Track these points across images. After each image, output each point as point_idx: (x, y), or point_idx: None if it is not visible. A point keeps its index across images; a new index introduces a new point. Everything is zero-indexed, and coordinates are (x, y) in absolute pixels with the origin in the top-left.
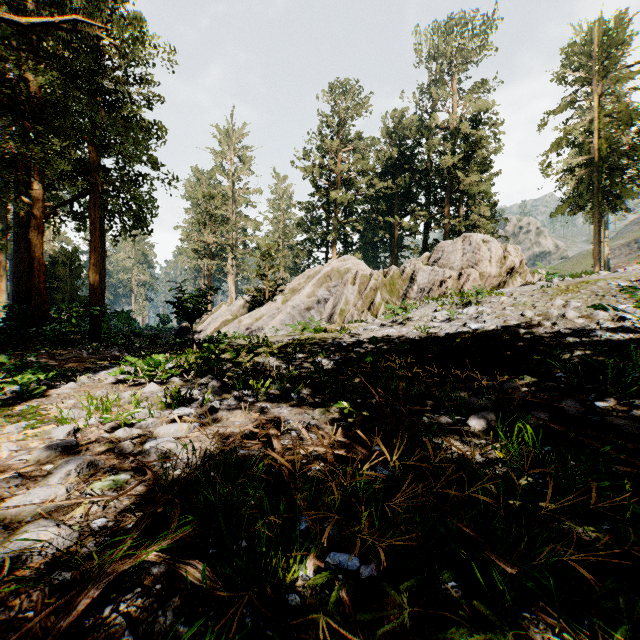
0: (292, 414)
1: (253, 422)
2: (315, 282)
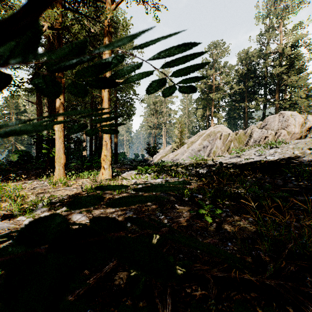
0: None
1: None
2: (202, 138)
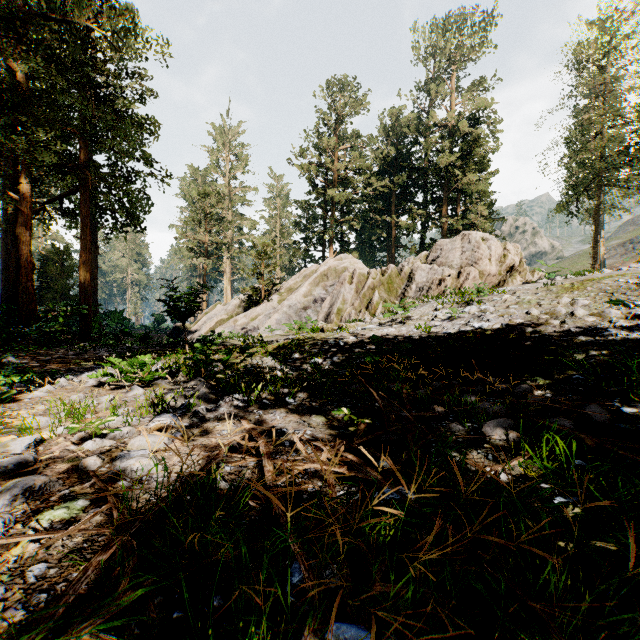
0: (286, 421)
1: (242, 431)
2: (312, 281)
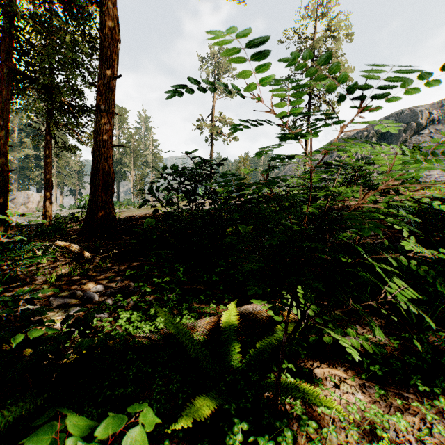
0: None
1: None
2: None
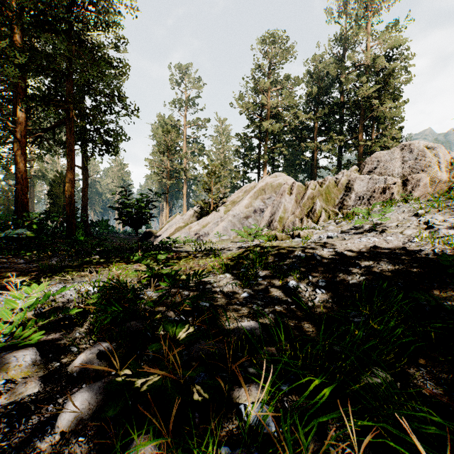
0: None
1: None
2: (252, 195)
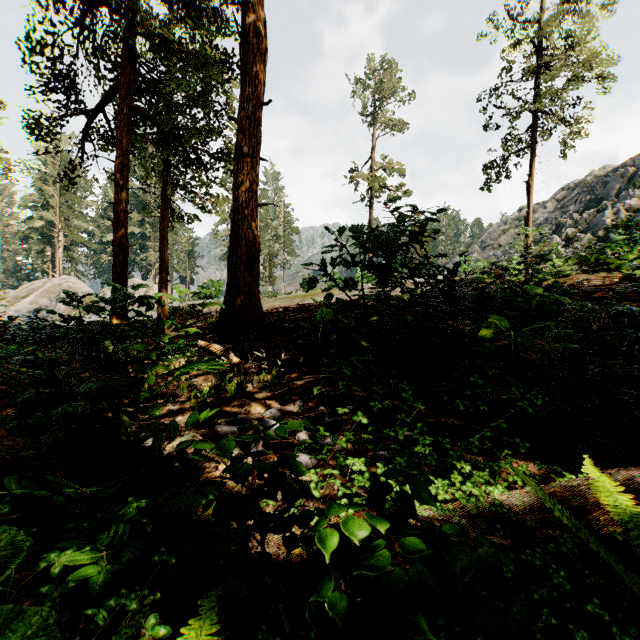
0: None
1: None
2: (38, 294)
